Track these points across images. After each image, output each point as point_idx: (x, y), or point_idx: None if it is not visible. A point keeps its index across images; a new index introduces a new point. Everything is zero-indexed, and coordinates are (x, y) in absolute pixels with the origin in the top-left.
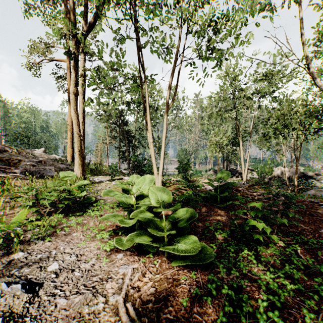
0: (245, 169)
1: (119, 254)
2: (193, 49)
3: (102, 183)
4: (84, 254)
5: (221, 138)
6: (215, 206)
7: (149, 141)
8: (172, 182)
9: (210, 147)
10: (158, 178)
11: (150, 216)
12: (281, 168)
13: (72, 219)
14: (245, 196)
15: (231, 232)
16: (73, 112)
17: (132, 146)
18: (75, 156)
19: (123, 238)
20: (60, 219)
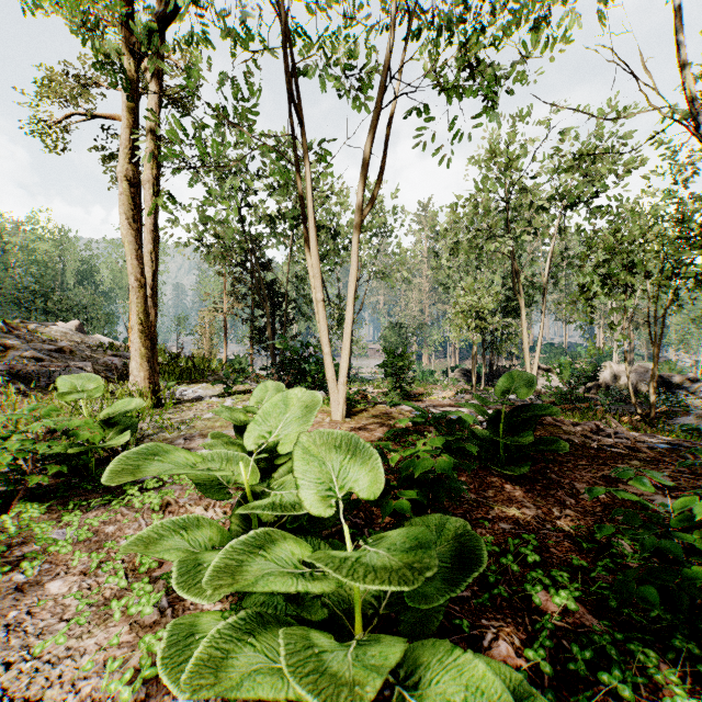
0: (531, 369)
1: (179, 701)
2: (426, 63)
3: (202, 402)
4: (41, 700)
5: (480, 297)
6: (492, 469)
7: (315, 298)
8: (371, 398)
9: (455, 317)
10: (338, 392)
11: (297, 556)
12: (612, 366)
13: (72, 521)
14: (562, 439)
15: (572, 573)
16: (125, 226)
17: (280, 317)
18: (133, 335)
19: (205, 622)
20: (29, 523)
